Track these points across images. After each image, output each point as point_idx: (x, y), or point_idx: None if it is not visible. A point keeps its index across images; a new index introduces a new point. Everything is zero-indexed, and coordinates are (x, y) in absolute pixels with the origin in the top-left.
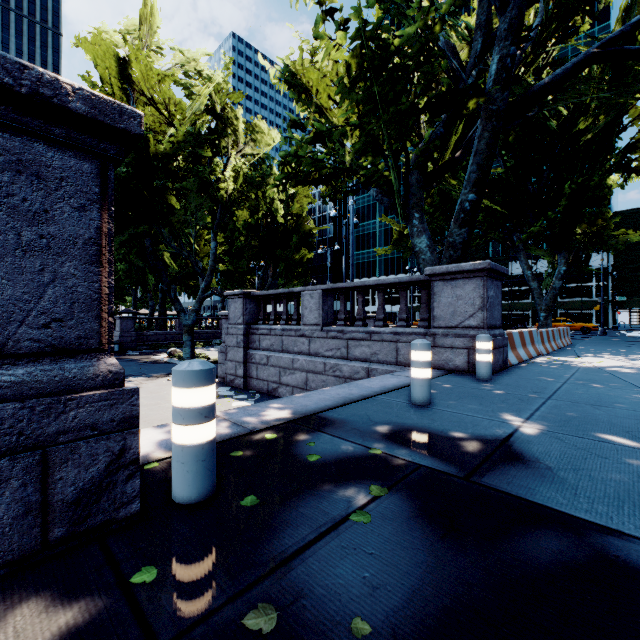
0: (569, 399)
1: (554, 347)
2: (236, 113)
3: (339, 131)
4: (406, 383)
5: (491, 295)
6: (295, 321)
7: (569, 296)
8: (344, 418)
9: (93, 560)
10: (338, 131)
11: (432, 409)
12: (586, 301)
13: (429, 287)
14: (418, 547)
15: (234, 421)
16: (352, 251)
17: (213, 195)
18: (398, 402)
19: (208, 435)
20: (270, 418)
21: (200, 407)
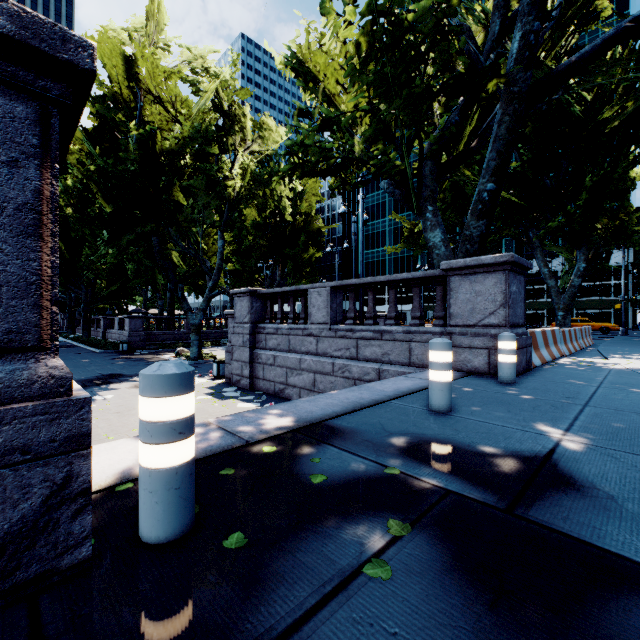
0: (609, 406)
1: (576, 347)
2: (244, 110)
3: (348, 117)
4: (422, 386)
5: (514, 291)
6: (302, 320)
7: (586, 295)
8: (354, 427)
9: (12, 635)
10: (347, 117)
11: (454, 417)
12: (604, 300)
13: (445, 283)
14: (459, 624)
15: (229, 430)
16: (362, 247)
17: (220, 193)
18: (414, 408)
19: (184, 456)
20: (270, 426)
21: (173, 421)
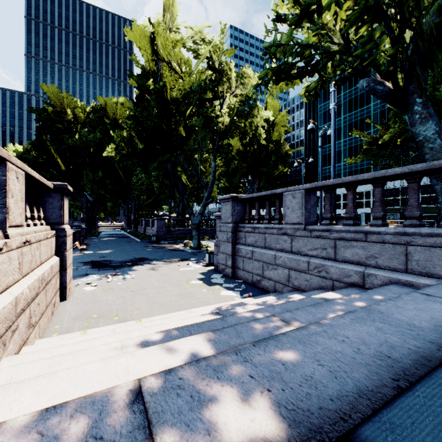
0: None
1: None
2: (230, 66)
3: None
4: None
5: None
6: (277, 220)
7: None
8: None
9: None
10: None
11: None
12: None
13: None
14: None
15: (156, 437)
16: (333, 153)
17: (213, 128)
18: None
19: None
20: (237, 440)
21: None
